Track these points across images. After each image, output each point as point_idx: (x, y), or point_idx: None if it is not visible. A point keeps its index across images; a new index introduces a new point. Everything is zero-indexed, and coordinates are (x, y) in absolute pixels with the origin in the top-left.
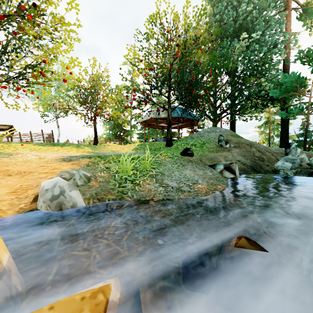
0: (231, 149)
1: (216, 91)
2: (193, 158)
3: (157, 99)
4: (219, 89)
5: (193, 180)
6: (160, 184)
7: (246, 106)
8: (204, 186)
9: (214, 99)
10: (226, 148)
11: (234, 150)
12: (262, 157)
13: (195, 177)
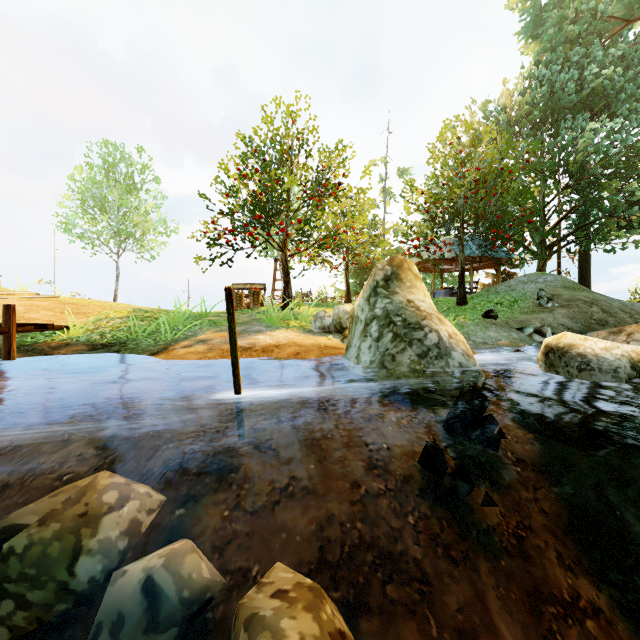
0: (554, 310)
1: (545, 205)
2: (497, 321)
3: (427, 216)
4: (550, 201)
5: (496, 338)
6: (468, 340)
7: (609, 226)
8: (506, 342)
9: (541, 219)
10: (547, 308)
11: (557, 311)
12: (605, 320)
13: (498, 337)
